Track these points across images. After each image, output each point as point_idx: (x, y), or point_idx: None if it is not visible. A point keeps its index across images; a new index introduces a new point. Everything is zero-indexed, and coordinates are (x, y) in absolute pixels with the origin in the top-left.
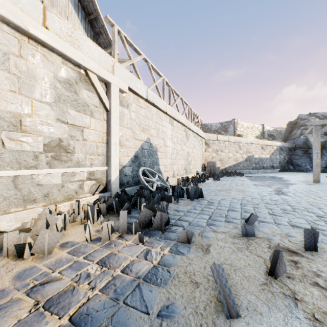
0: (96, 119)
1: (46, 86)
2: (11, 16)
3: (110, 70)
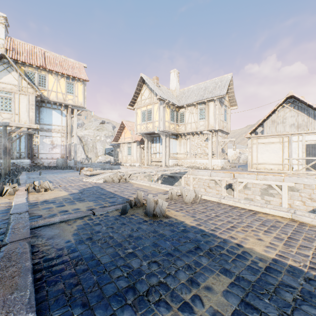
0: (276, 198)
1: (258, 191)
2: (250, 181)
3: (281, 181)
